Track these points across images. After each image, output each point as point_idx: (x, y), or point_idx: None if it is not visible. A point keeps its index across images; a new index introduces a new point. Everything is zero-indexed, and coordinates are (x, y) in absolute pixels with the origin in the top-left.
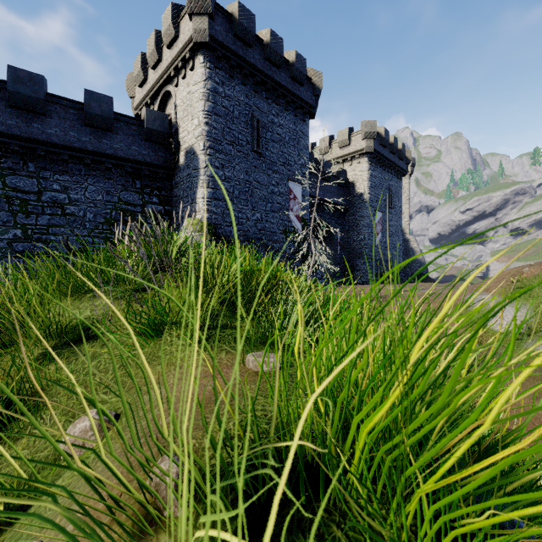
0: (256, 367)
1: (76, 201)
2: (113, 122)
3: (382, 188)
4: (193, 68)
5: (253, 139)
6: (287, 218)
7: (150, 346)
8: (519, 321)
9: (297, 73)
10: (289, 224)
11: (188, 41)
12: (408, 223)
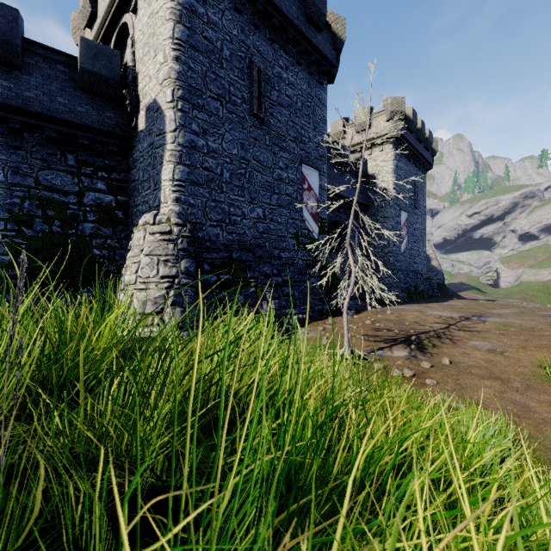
0: None
1: None
2: (18, 51)
3: (407, 183)
4: None
5: (252, 96)
6: (299, 216)
7: None
8: None
9: (314, 10)
10: (301, 225)
11: None
12: None
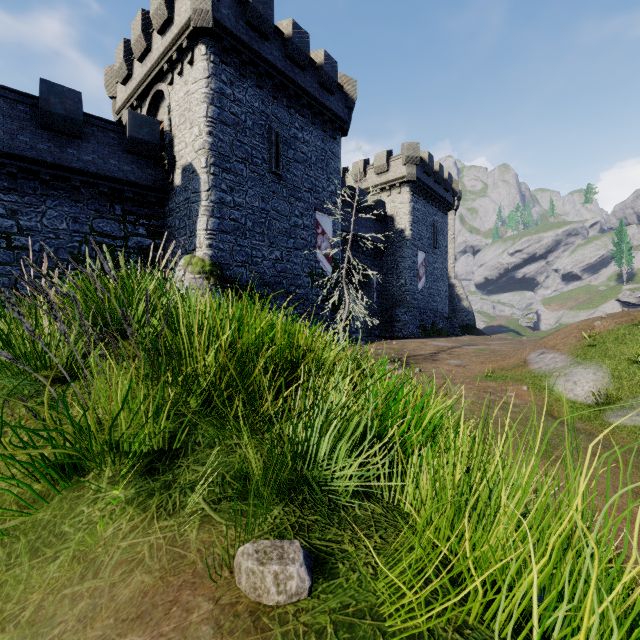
0: (254, 592)
1: (29, 229)
2: (81, 125)
3: (425, 224)
4: (192, 61)
5: (271, 157)
6: (314, 257)
7: (50, 506)
8: (595, 386)
9: (326, 78)
10: (316, 265)
11: (185, 26)
12: (453, 265)
